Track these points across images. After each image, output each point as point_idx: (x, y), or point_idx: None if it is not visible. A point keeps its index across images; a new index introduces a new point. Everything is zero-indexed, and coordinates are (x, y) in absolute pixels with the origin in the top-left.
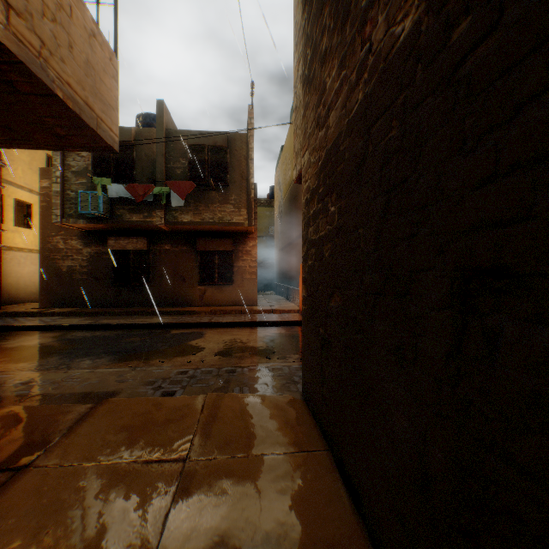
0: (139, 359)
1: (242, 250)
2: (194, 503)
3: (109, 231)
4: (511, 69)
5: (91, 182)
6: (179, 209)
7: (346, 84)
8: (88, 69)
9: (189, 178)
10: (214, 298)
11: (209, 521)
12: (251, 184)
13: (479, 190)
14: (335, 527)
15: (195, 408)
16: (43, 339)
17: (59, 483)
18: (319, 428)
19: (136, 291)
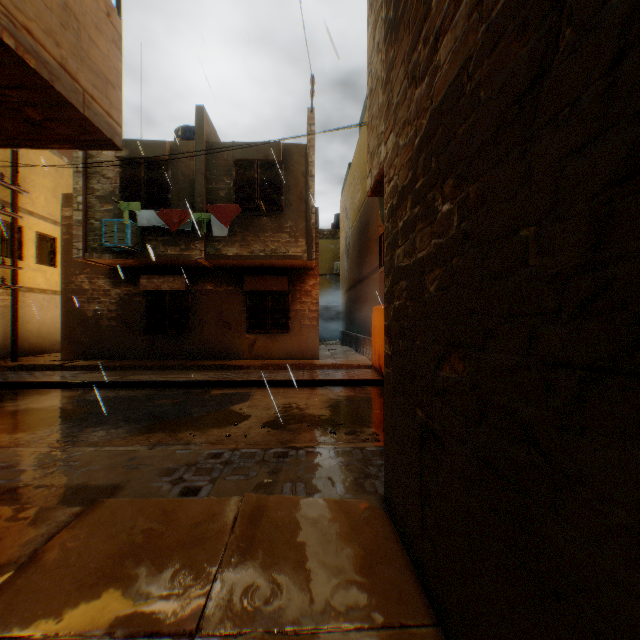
0: (165, 431)
1: (300, 291)
2: None
3: (141, 268)
4: None
5: (118, 208)
6: (223, 240)
7: None
8: (67, 19)
9: (234, 202)
10: (266, 350)
11: None
12: (311, 206)
13: None
14: None
15: (223, 522)
16: (56, 399)
17: None
18: (416, 571)
19: (173, 340)
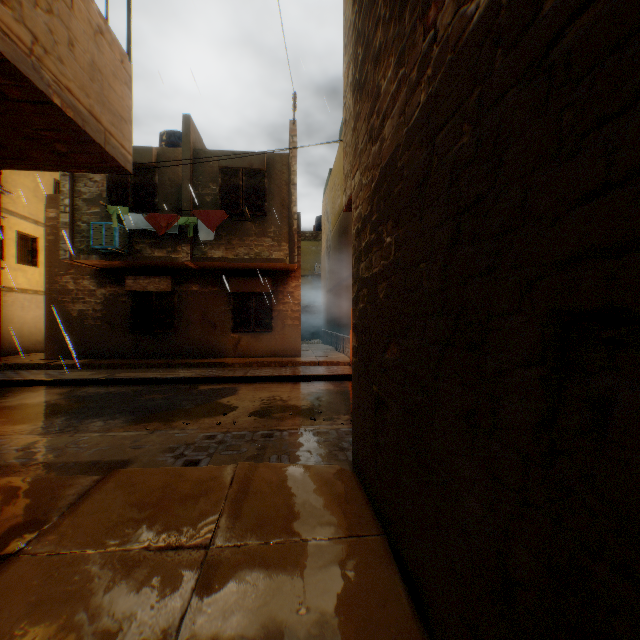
0: (159, 421)
1: (283, 292)
2: (216, 602)
3: (127, 269)
4: (630, 38)
5: (105, 211)
6: (209, 243)
7: (404, 85)
8: (94, 73)
9: (220, 207)
10: (250, 348)
11: (234, 626)
12: (294, 213)
13: (583, 207)
14: (391, 636)
15: (222, 481)
16: (48, 396)
17: (52, 576)
18: (372, 506)
19: (159, 339)
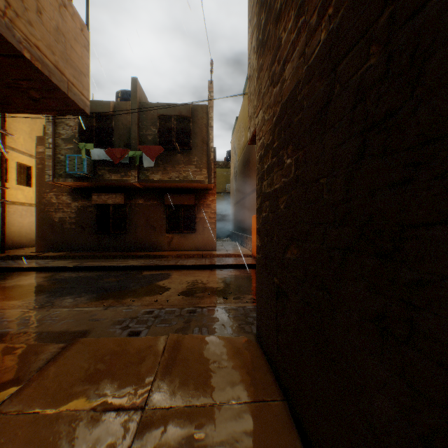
0: (113, 298)
1: (203, 204)
2: None
3: (93, 188)
4: None
5: (77, 147)
6: (150, 169)
7: (304, 30)
8: (58, 36)
9: (158, 143)
10: (180, 244)
11: None
12: (211, 147)
13: None
14: None
15: (156, 350)
16: (35, 279)
17: (16, 434)
18: (274, 374)
19: (115, 238)
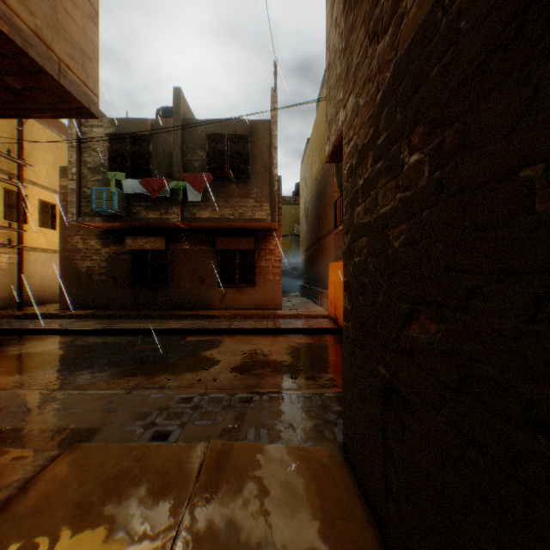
0: (143, 375)
1: (265, 249)
2: None
3: (127, 230)
4: None
5: (107, 178)
6: (197, 205)
7: None
8: None
9: (207, 171)
10: (235, 301)
11: None
12: (275, 175)
13: None
14: None
15: (189, 469)
16: (52, 345)
17: None
18: (378, 528)
19: (154, 292)
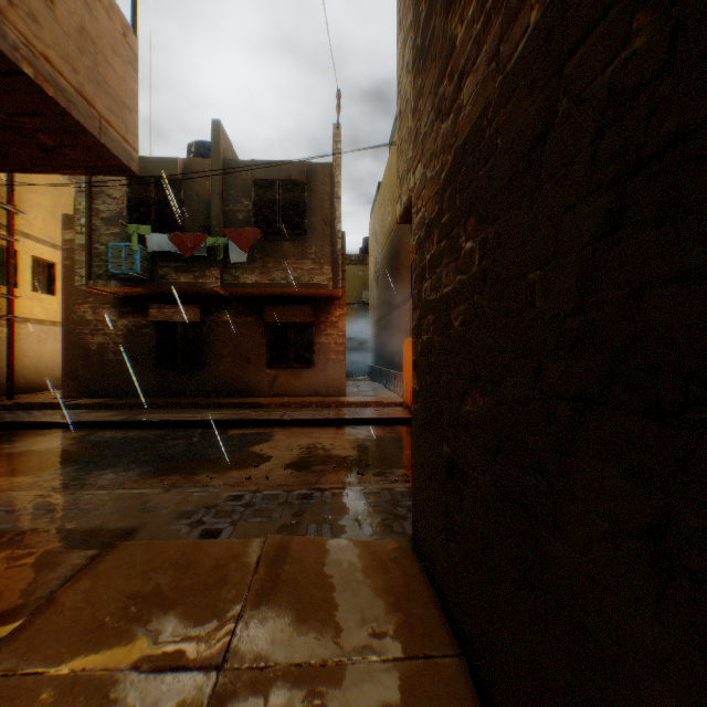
0: (180, 473)
1: (325, 322)
2: None
3: (151, 296)
4: None
5: (126, 232)
6: (241, 267)
7: (498, 14)
8: (84, 43)
9: (254, 225)
10: (289, 386)
11: None
12: (338, 231)
13: None
14: None
15: (246, 563)
16: (59, 441)
17: None
18: (442, 607)
19: (186, 376)
